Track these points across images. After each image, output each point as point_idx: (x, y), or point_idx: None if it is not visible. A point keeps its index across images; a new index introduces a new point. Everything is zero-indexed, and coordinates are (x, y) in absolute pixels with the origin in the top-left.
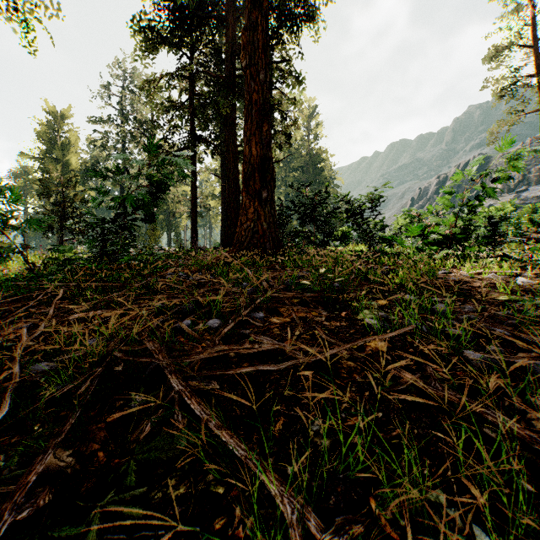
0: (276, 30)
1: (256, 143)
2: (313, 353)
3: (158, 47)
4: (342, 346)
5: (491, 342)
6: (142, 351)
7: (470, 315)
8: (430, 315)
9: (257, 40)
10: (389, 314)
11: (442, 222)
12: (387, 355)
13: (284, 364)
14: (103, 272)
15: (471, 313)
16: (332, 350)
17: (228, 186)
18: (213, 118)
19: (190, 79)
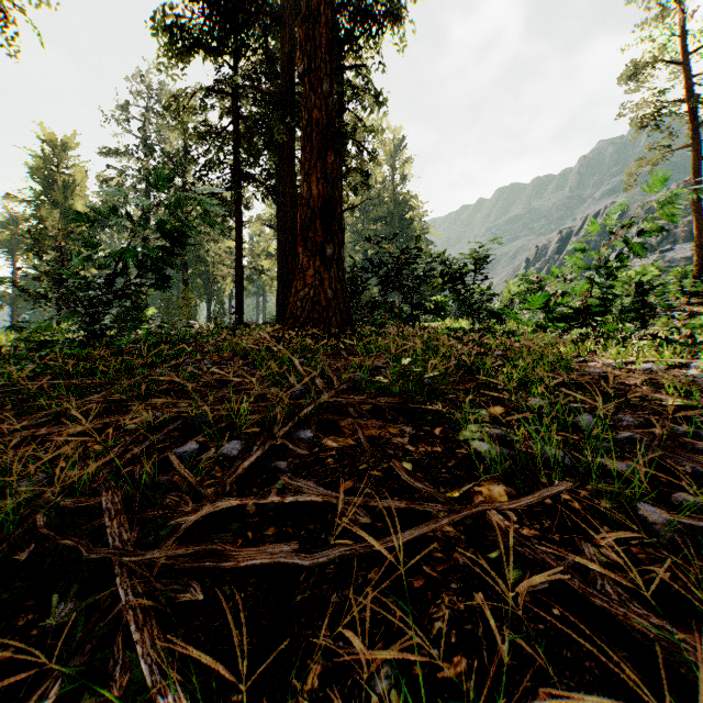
0: (349, 32)
1: (317, 178)
2: (376, 543)
3: (189, 52)
4: (434, 521)
5: (676, 486)
6: (98, 505)
7: (633, 433)
8: (571, 434)
9: (319, 35)
10: (508, 431)
11: (572, 290)
12: (510, 512)
13: (325, 553)
14: (69, 365)
15: (632, 429)
16: (415, 529)
17: (284, 241)
18: (264, 149)
19: (233, 97)
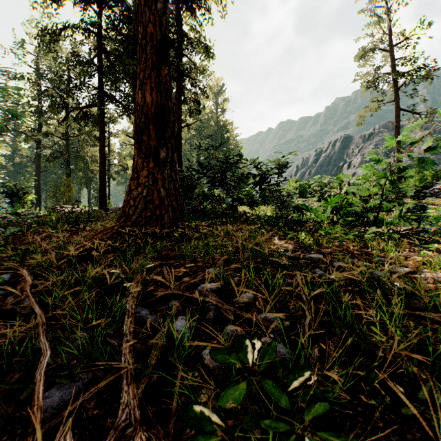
0: None
1: (151, 87)
2: None
3: None
4: None
5: None
6: None
7: None
8: None
9: None
10: None
11: None
12: None
13: None
14: None
15: None
16: None
17: None
18: (123, 78)
19: (98, 36)
